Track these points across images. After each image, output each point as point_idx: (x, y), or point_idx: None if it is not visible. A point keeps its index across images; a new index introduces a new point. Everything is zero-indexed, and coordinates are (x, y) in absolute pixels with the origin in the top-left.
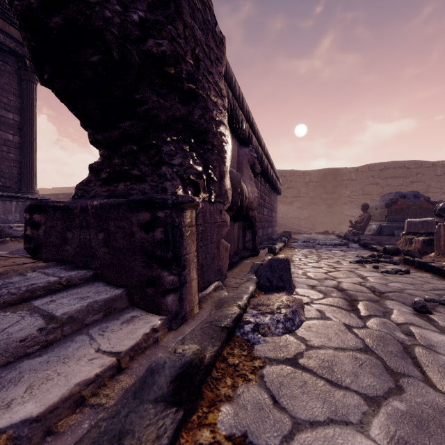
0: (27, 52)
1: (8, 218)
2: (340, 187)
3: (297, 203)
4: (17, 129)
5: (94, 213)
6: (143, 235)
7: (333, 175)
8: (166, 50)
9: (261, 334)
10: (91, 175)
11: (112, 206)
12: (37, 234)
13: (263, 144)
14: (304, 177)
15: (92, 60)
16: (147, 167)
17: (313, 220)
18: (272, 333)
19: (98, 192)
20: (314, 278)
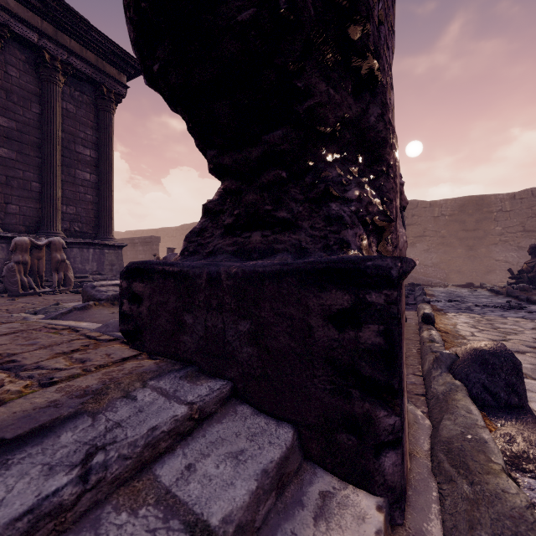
0: (129, 32)
1: (85, 268)
2: (486, 221)
3: (422, 244)
4: (94, 167)
5: (232, 287)
6: (332, 333)
7: (475, 205)
8: None
9: None
10: (206, 220)
11: (266, 277)
12: (137, 312)
13: None
14: (432, 210)
15: (240, 20)
16: (300, 205)
17: (445, 267)
18: None
19: (219, 246)
20: None
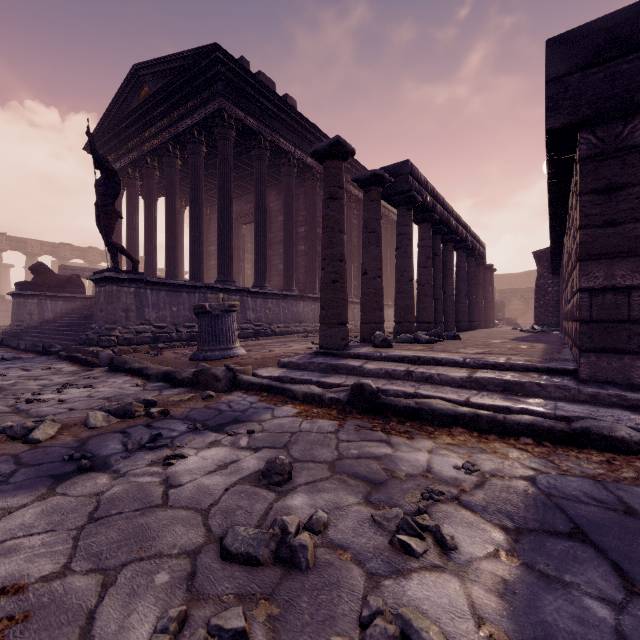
0: None
1: None
2: None
3: None
4: None
5: None
6: None
7: None
8: None
9: None
10: None
11: None
12: None
13: None
14: None
15: None
16: None
17: None
18: None
19: None
20: None
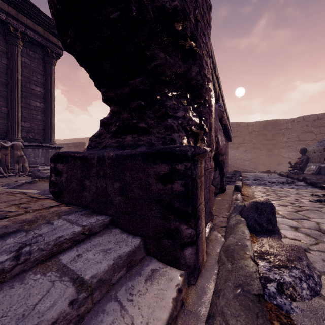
0: (53, 20)
1: (37, 161)
2: (278, 135)
3: (242, 148)
4: (42, 98)
5: (111, 164)
6: (160, 186)
7: (272, 125)
8: (178, 5)
9: (288, 297)
10: (102, 129)
11: (128, 158)
12: (60, 180)
13: (224, 101)
14: (248, 128)
15: (112, 17)
16: (152, 120)
17: (255, 161)
18: (299, 295)
19: (108, 143)
20: (289, 218)
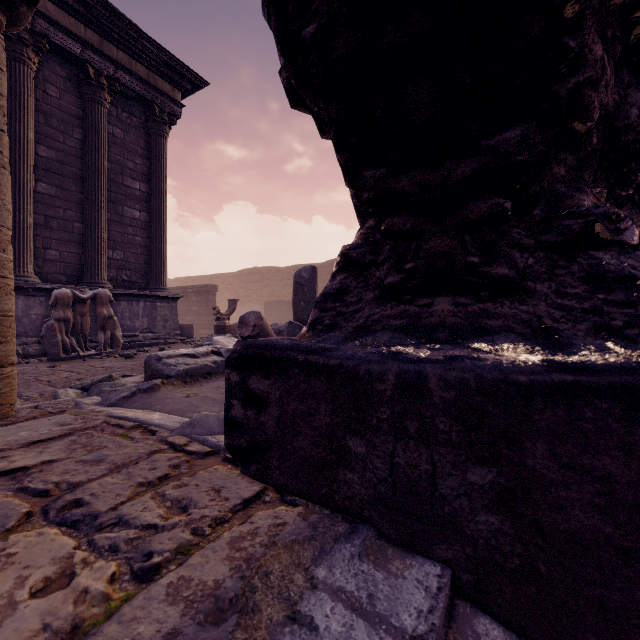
0: None
1: (135, 325)
2: None
3: None
4: (144, 203)
5: (454, 403)
6: None
7: None
8: None
9: None
10: (346, 277)
11: (537, 393)
12: (256, 421)
13: None
14: None
15: None
16: (529, 254)
17: None
18: None
19: (374, 317)
20: None
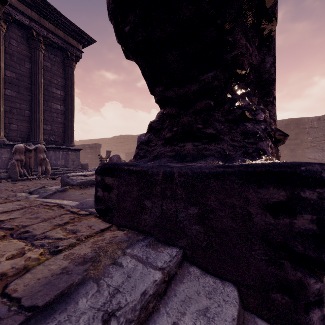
0: (108, 4)
1: (57, 163)
2: (302, 134)
3: None
4: (62, 101)
5: (183, 182)
6: (269, 219)
7: (295, 124)
8: None
9: None
10: (150, 134)
11: (211, 176)
12: (108, 197)
13: None
14: None
15: None
16: (222, 124)
17: None
18: None
19: (161, 152)
20: None
